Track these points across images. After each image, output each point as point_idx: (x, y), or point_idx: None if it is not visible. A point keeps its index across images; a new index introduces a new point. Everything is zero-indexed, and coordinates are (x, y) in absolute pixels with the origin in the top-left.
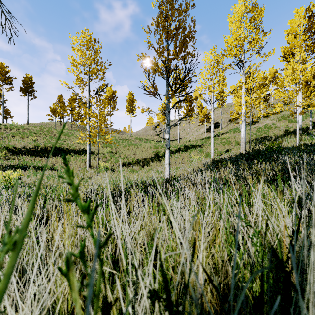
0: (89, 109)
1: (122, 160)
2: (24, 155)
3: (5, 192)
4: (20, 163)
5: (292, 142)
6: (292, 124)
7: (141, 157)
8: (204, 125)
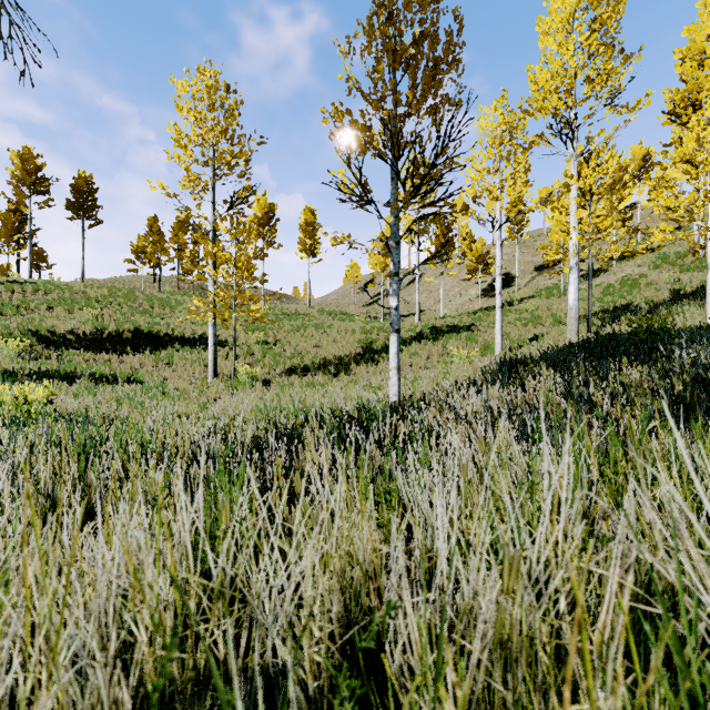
0: (214, 243)
1: (290, 360)
2: (73, 349)
3: (7, 435)
4: (63, 366)
5: (695, 318)
6: (689, 276)
7: (332, 354)
8: (477, 280)
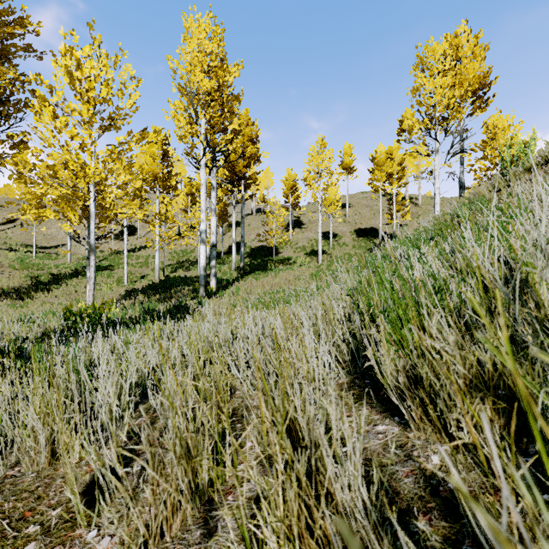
0: None
1: None
2: None
3: None
4: None
5: (197, 271)
6: None
7: (7, 286)
8: (111, 227)
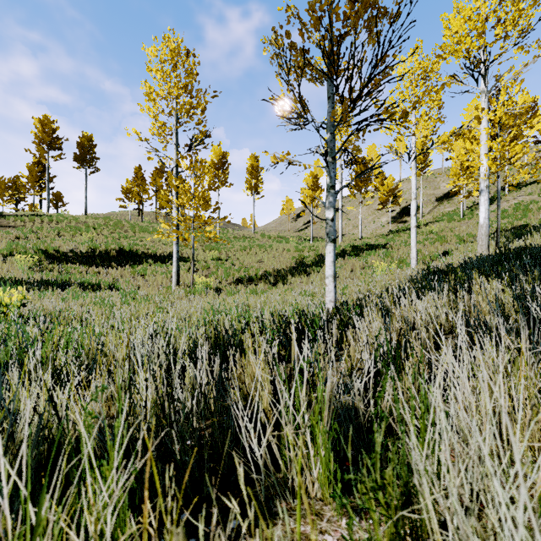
0: (177, 178)
1: (238, 272)
2: (71, 263)
3: None
4: (60, 276)
5: None
6: None
7: (272, 268)
8: (387, 210)
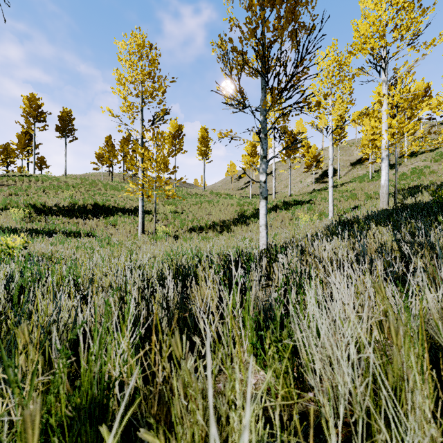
0: (142, 147)
1: (191, 223)
2: (56, 215)
3: None
4: (47, 226)
5: None
6: None
7: (218, 219)
8: (312, 172)
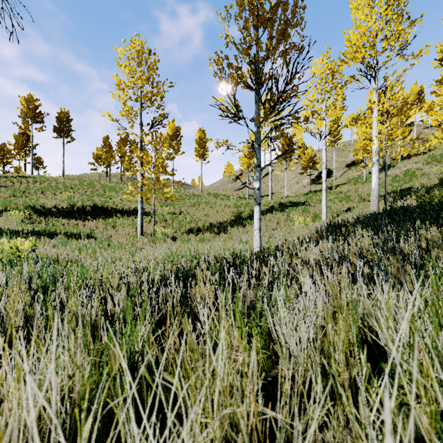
0: (141, 150)
1: (189, 224)
2: (55, 217)
3: None
4: (48, 228)
5: None
6: None
7: (216, 220)
8: (308, 173)
